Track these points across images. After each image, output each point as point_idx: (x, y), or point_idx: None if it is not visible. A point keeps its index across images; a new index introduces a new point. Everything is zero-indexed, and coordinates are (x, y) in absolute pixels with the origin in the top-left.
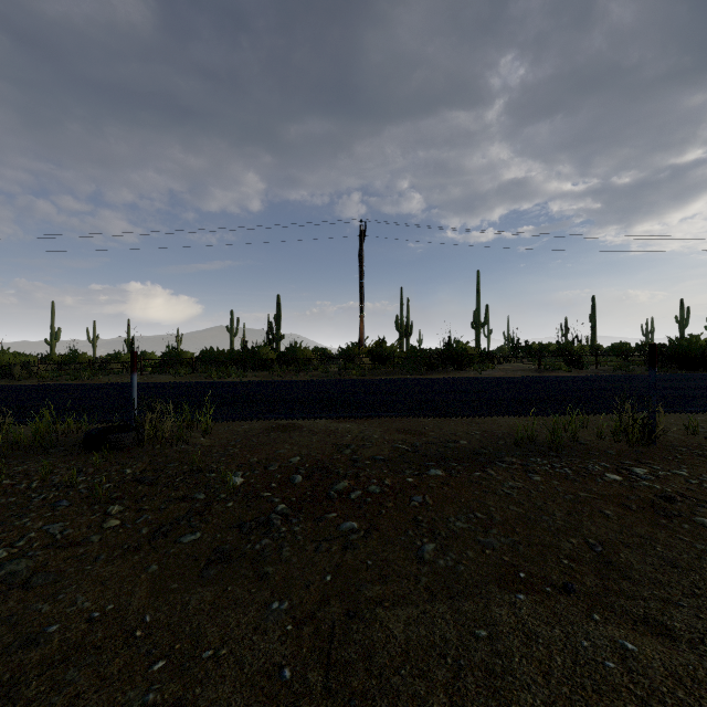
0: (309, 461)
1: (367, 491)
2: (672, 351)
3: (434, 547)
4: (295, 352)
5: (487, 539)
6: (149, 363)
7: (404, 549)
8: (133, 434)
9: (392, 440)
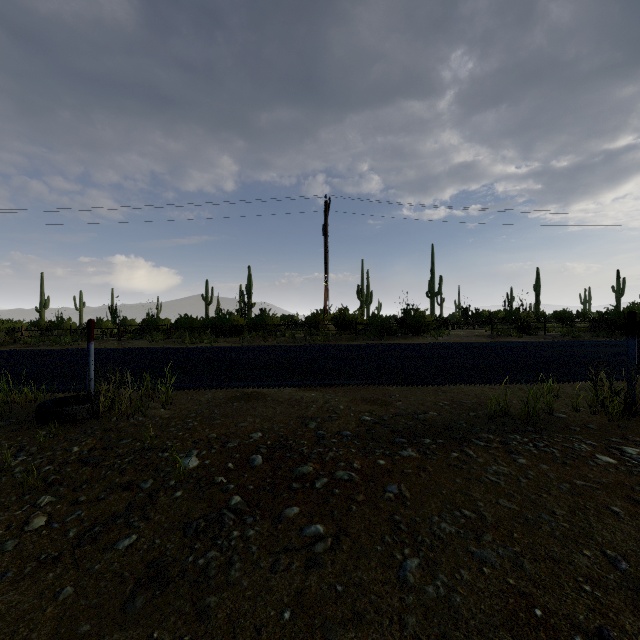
0: (271, 437)
1: (334, 477)
2: (615, 318)
3: (419, 563)
4: (264, 319)
5: (482, 551)
6: (128, 330)
7: (382, 566)
8: (88, 406)
9: (359, 411)
